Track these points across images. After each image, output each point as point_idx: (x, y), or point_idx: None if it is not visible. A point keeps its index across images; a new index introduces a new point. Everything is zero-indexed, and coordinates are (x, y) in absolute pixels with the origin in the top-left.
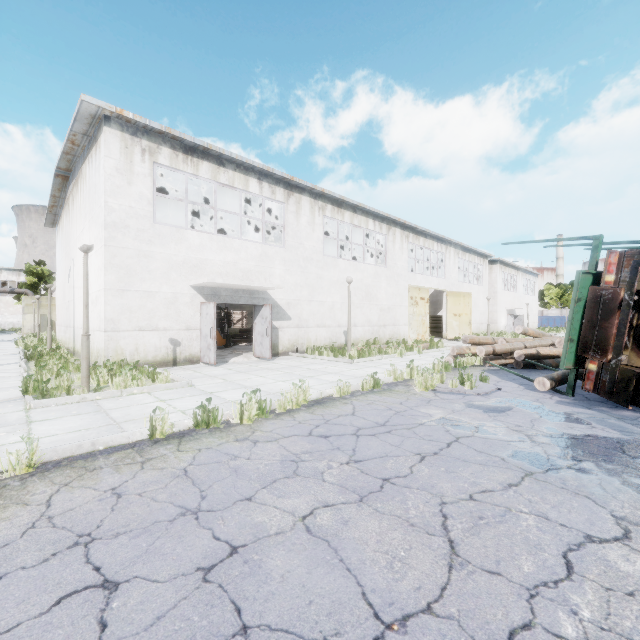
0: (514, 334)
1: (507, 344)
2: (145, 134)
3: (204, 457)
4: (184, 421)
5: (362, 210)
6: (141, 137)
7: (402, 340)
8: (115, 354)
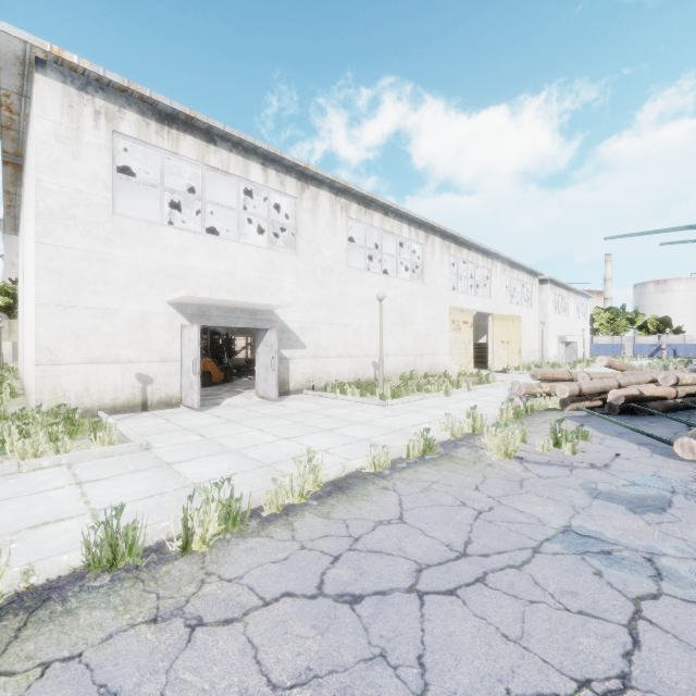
0: (571, 365)
1: (596, 381)
2: (100, 90)
3: None
4: (60, 558)
5: (395, 213)
6: (94, 94)
7: (443, 373)
8: (53, 397)
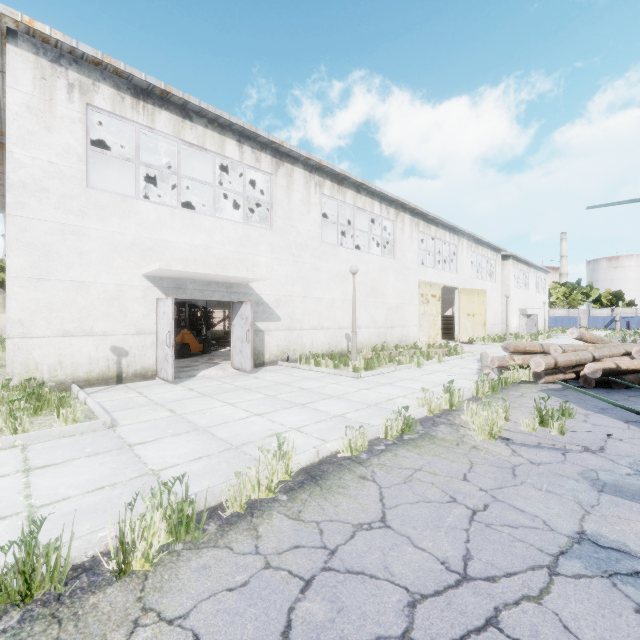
0: (533, 336)
1: (571, 354)
2: (73, 63)
3: None
4: None
5: (367, 190)
6: (67, 67)
7: (413, 344)
8: (25, 370)
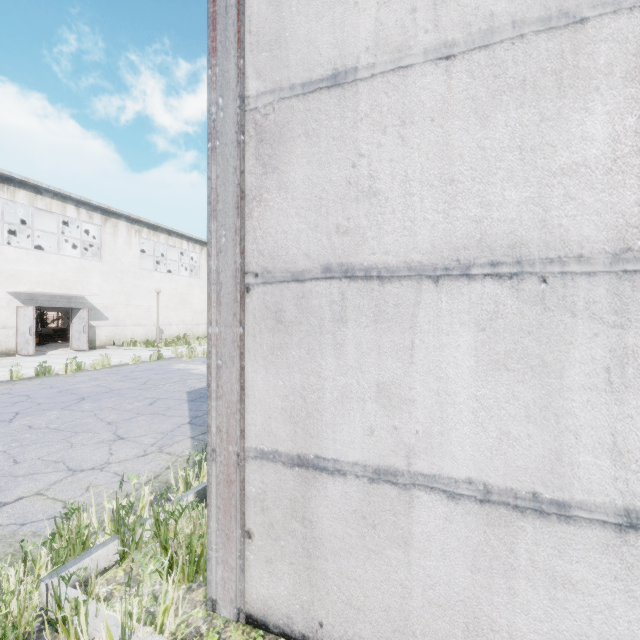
0: None
1: None
2: None
3: (48, 381)
4: (30, 373)
5: (177, 233)
6: None
7: None
8: None
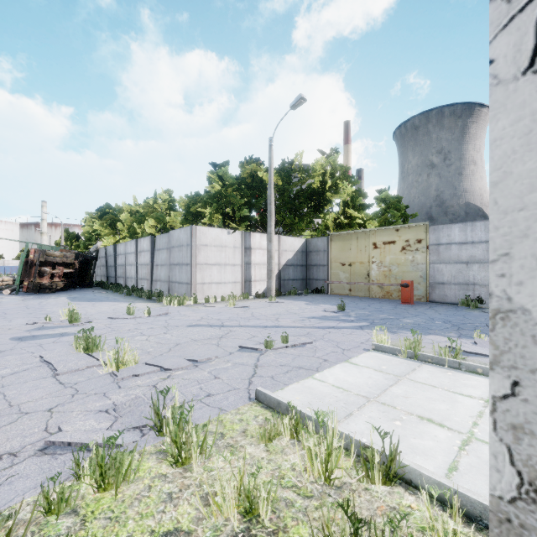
0: None
1: None
2: None
3: None
4: None
5: None
6: None
7: None
8: None
